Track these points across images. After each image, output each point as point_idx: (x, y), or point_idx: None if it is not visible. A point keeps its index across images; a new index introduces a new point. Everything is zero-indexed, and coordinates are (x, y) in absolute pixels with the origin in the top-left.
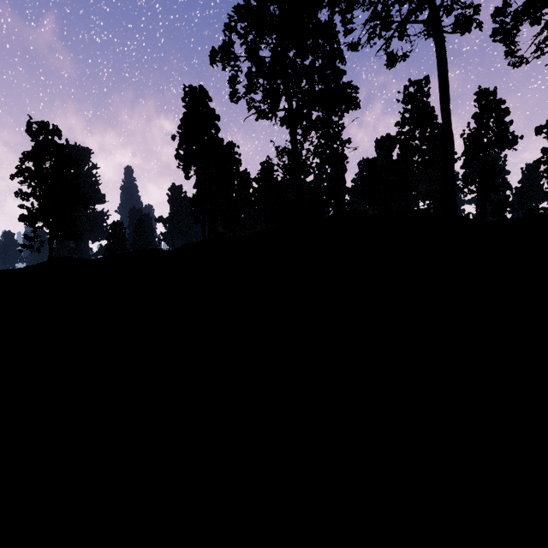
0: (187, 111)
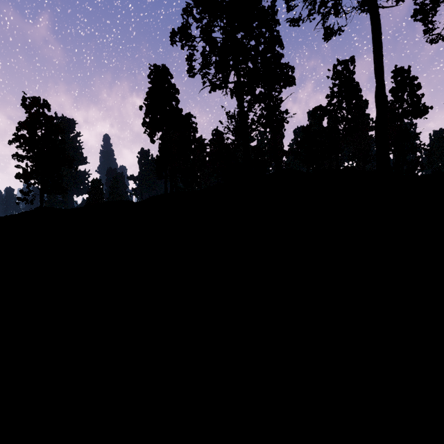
0: (152, 86)
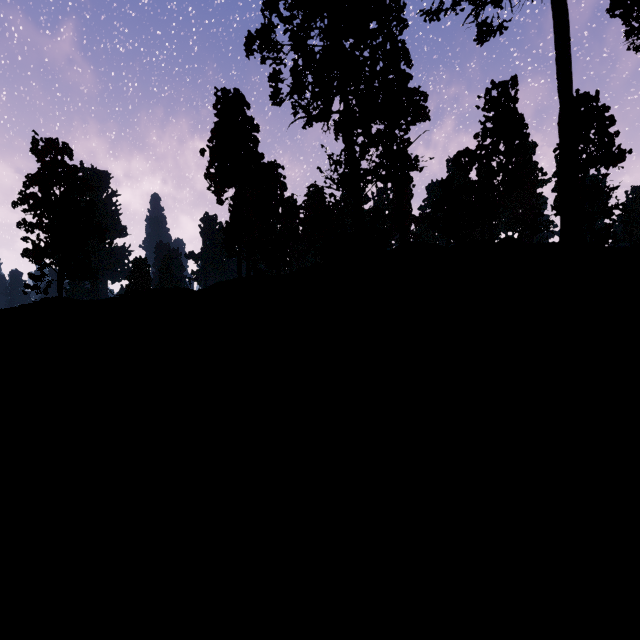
0: (219, 120)
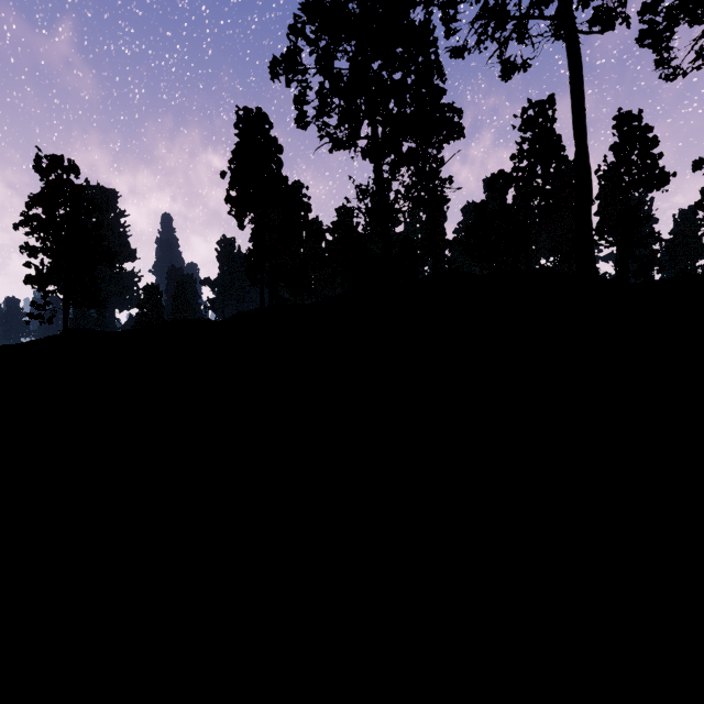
0: (240, 141)
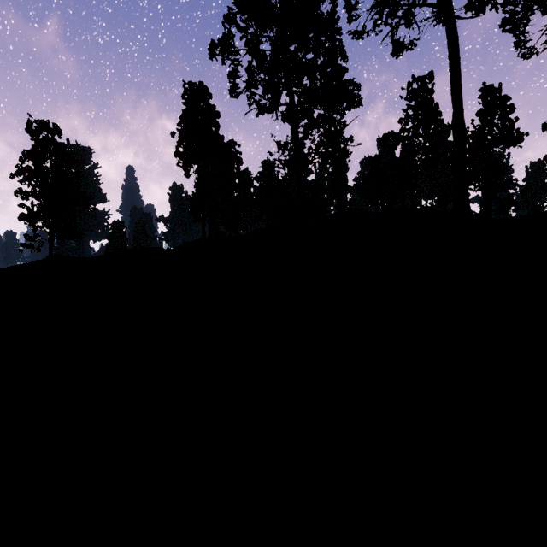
0: (186, 108)
